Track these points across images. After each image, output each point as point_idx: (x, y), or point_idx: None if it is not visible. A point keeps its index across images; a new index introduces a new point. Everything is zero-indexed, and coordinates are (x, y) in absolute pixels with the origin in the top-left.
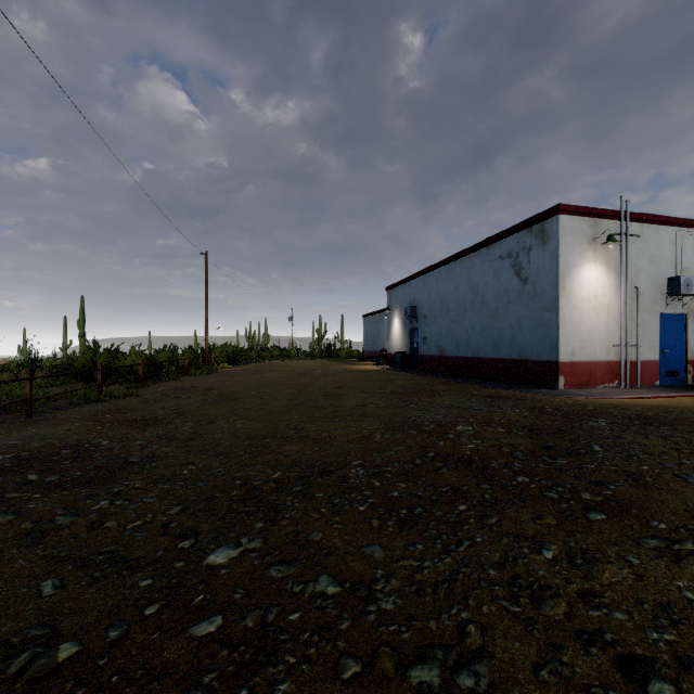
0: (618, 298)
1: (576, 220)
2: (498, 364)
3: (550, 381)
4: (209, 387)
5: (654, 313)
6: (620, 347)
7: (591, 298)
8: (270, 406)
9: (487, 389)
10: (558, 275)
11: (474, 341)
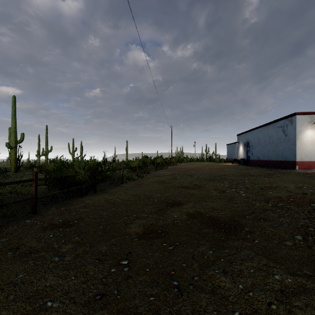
0: None
1: (303, 116)
2: (277, 162)
3: (293, 167)
4: (183, 168)
5: None
6: None
7: (310, 141)
8: (206, 170)
9: (270, 169)
10: (296, 134)
11: (269, 154)
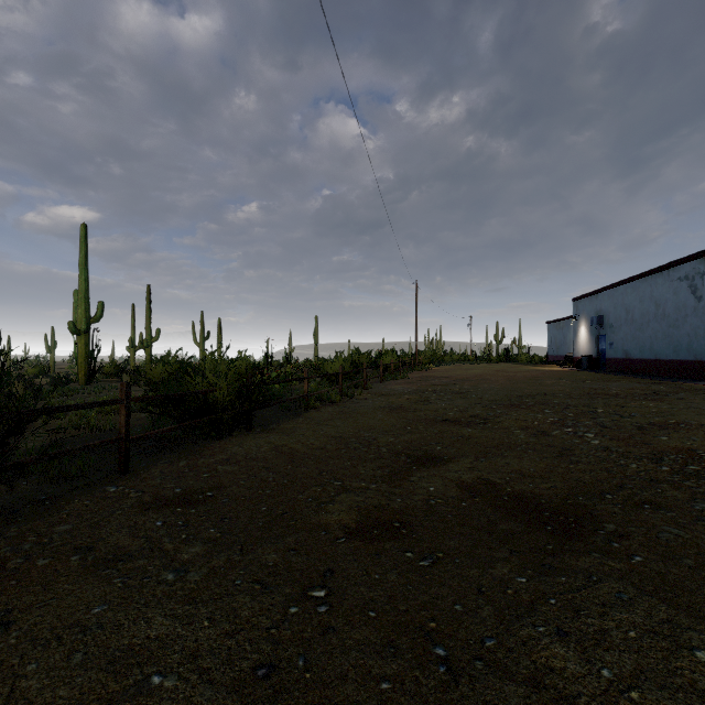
0: None
1: None
2: (677, 365)
3: None
4: (443, 376)
5: None
6: None
7: None
8: (499, 382)
9: (657, 381)
10: None
11: (656, 346)
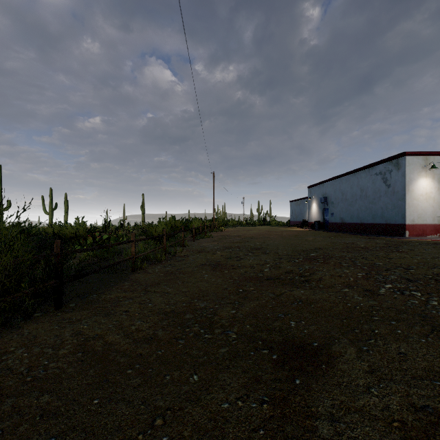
0: (439, 194)
1: (415, 158)
2: (374, 226)
3: (401, 233)
4: (235, 235)
5: None
6: None
7: (424, 194)
8: (277, 239)
9: (368, 237)
10: (405, 184)
11: (361, 215)
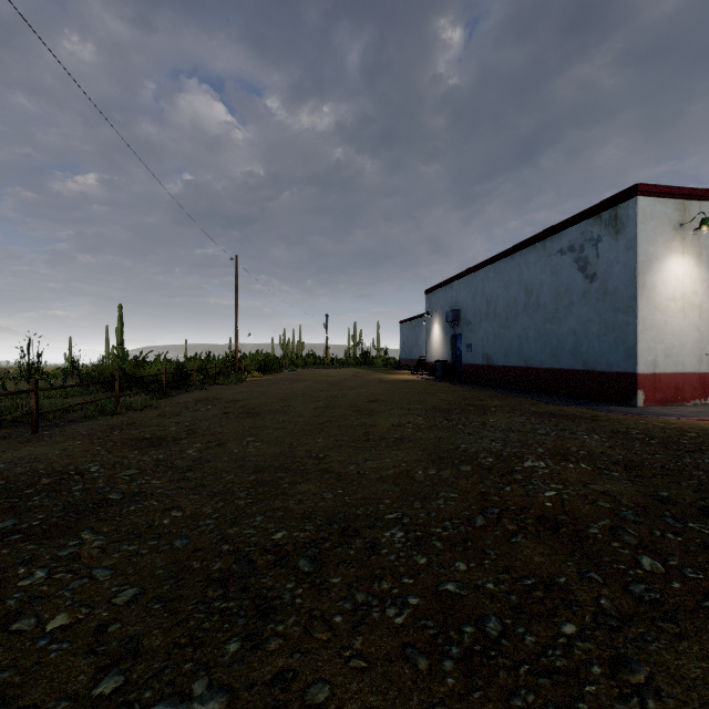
0: None
1: (659, 203)
2: (557, 376)
3: (625, 396)
4: (234, 399)
5: None
6: None
7: (678, 297)
8: (292, 423)
9: (547, 405)
10: (637, 270)
11: (527, 348)
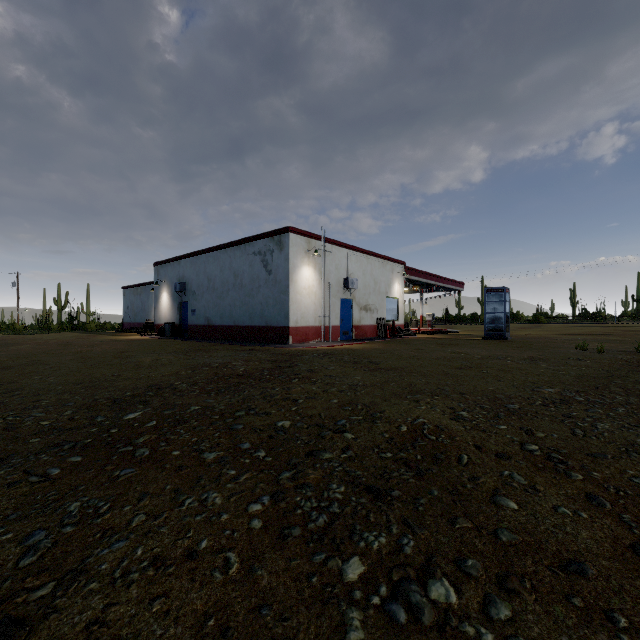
0: (321, 288)
1: (299, 238)
2: (252, 330)
3: (284, 339)
4: None
5: (338, 298)
6: (322, 318)
7: (307, 287)
8: (65, 367)
9: (246, 347)
10: (289, 272)
11: (235, 313)
